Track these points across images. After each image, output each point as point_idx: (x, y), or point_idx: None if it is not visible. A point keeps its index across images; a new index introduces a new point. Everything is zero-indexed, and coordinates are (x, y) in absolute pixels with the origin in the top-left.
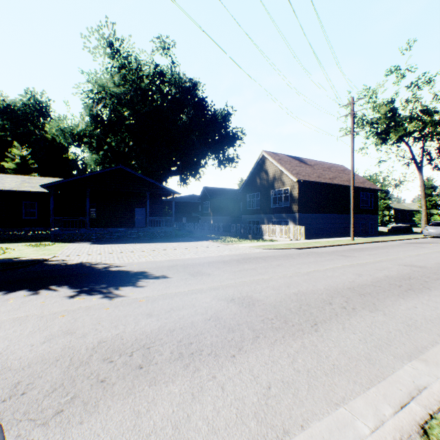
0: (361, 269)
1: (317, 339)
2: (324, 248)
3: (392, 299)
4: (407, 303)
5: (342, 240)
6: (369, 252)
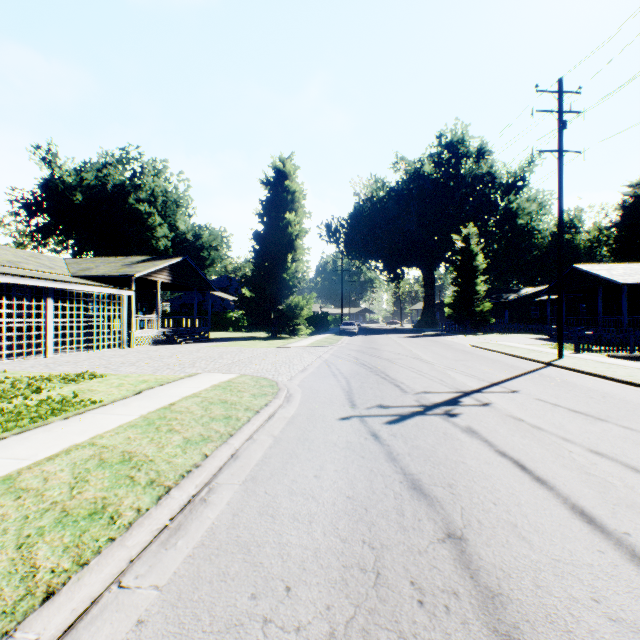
0: (389, 342)
1: (359, 338)
2: (472, 348)
3: (362, 340)
4: (359, 340)
5: (549, 355)
6: (433, 348)
